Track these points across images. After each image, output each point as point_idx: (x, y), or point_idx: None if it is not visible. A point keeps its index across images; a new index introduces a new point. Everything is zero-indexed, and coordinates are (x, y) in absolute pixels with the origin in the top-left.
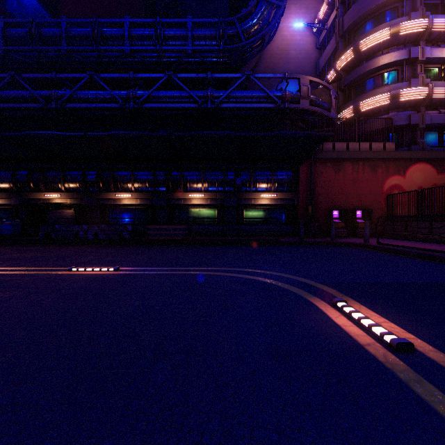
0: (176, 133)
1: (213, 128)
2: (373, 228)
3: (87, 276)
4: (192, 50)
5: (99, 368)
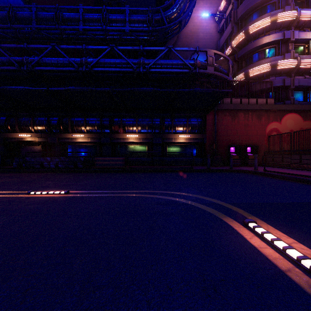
0: (116, 89)
1: (144, 87)
2: (258, 159)
3: (41, 199)
4: (129, 30)
5: (19, 310)
